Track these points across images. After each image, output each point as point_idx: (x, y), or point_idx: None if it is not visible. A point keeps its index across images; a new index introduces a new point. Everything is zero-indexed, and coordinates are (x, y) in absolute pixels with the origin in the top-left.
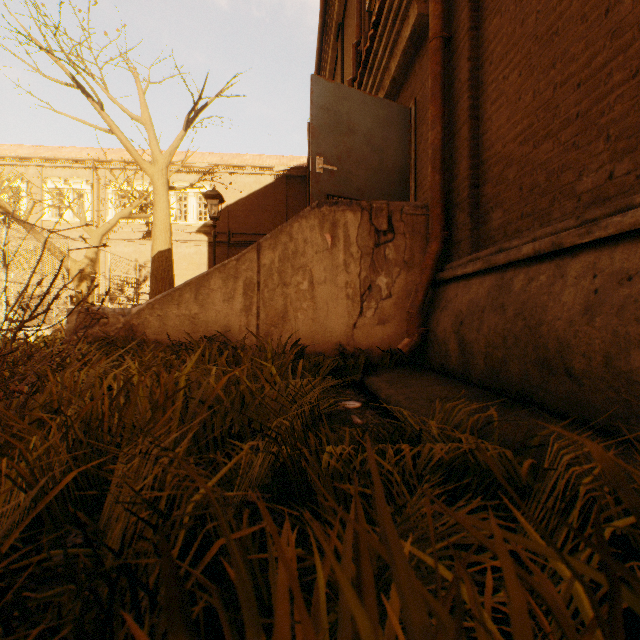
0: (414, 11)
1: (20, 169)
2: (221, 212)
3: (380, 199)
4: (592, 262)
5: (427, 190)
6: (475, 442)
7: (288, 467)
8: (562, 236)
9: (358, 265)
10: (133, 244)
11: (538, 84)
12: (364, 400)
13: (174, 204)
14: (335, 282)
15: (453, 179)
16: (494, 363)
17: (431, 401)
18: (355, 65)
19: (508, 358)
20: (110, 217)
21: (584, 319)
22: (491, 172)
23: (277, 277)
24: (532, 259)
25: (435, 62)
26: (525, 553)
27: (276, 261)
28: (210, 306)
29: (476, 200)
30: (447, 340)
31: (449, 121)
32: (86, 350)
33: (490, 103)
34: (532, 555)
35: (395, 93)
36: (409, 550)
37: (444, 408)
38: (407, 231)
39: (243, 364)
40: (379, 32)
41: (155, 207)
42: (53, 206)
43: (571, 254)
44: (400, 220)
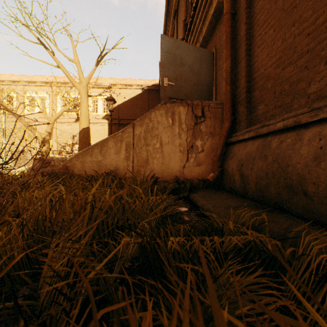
0: (215, 0)
1: (13, 87)
2: (115, 108)
3: (197, 100)
4: (318, 131)
5: (222, 95)
6: (271, 246)
7: (148, 250)
8: (300, 117)
9: (186, 134)
10: (70, 125)
11: (285, 35)
12: (189, 207)
13: (91, 104)
14: (174, 143)
15: (237, 88)
16: (261, 187)
17: (228, 209)
18: (184, 31)
19: (269, 184)
20: (58, 111)
21: (314, 163)
22: (258, 84)
23: (143, 141)
24: (282, 130)
25: (227, 26)
26: (293, 308)
27: (142, 132)
28: (108, 156)
29: (249, 99)
30: (234, 174)
31: (234, 57)
32: (41, 180)
33: (257, 47)
34: (297, 309)
35: (205, 44)
36: (227, 317)
37: (235, 213)
38: (212, 116)
39: (125, 187)
40: (197, 12)
41: (81, 105)
42: (29, 105)
43: (305, 127)
44: (208, 110)
